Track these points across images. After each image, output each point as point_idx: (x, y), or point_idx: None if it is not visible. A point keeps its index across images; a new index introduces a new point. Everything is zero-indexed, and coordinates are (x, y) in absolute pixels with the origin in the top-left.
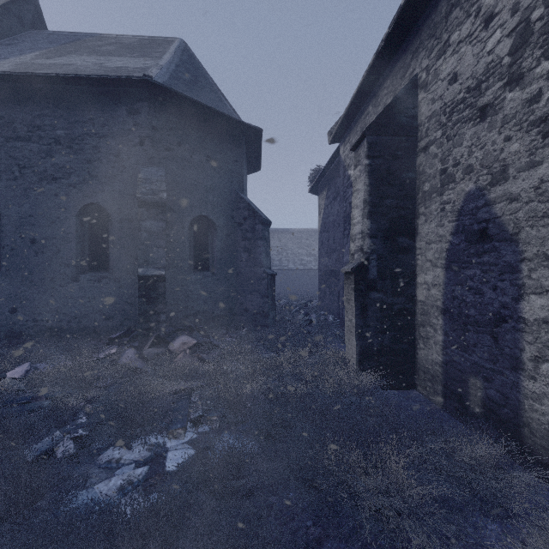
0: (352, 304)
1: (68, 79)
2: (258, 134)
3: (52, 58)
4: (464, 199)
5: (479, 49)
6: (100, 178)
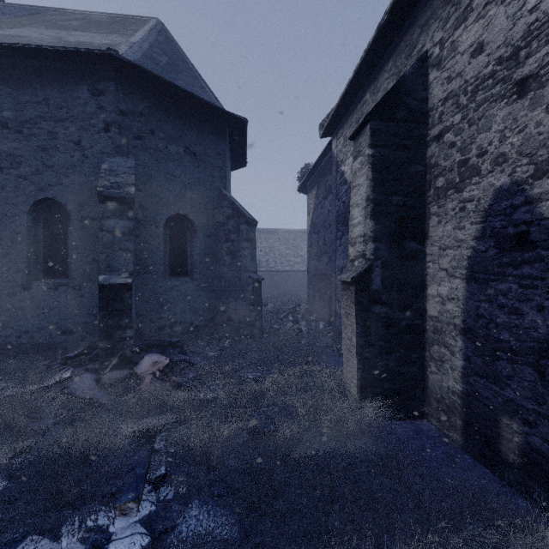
0: (353, 319)
1: (15, 50)
2: (243, 125)
3: (2, 29)
4: (493, 196)
5: (517, 8)
6: (57, 169)
